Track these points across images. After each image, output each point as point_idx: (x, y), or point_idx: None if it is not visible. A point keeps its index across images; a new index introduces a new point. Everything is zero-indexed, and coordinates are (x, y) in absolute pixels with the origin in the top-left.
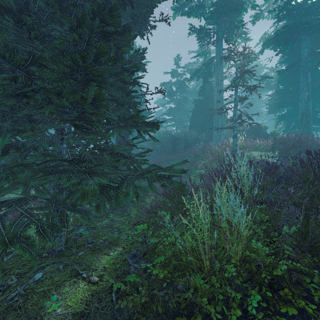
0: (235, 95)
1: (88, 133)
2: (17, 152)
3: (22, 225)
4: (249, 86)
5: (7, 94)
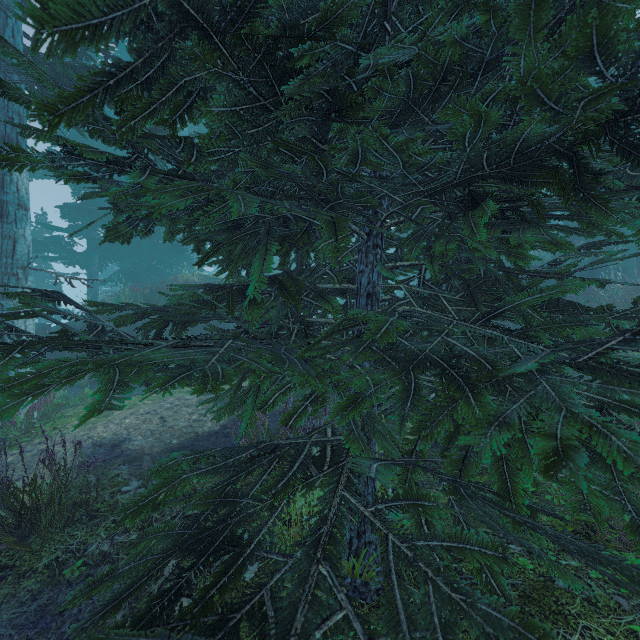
0: None
1: (503, 228)
2: (290, 299)
3: (430, 636)
4: None
5: (302, 100)
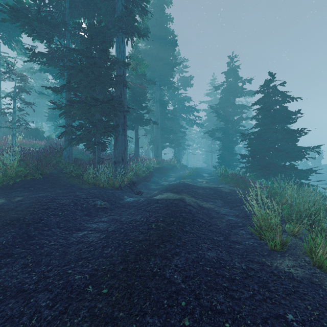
0: (14, 104)
1: None
2: None
3: None
4: (26, 101)
5: None
